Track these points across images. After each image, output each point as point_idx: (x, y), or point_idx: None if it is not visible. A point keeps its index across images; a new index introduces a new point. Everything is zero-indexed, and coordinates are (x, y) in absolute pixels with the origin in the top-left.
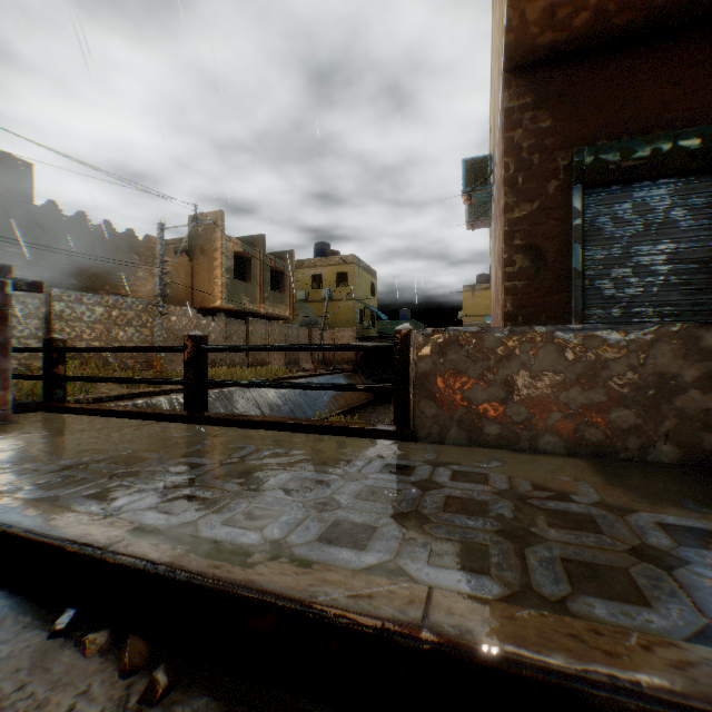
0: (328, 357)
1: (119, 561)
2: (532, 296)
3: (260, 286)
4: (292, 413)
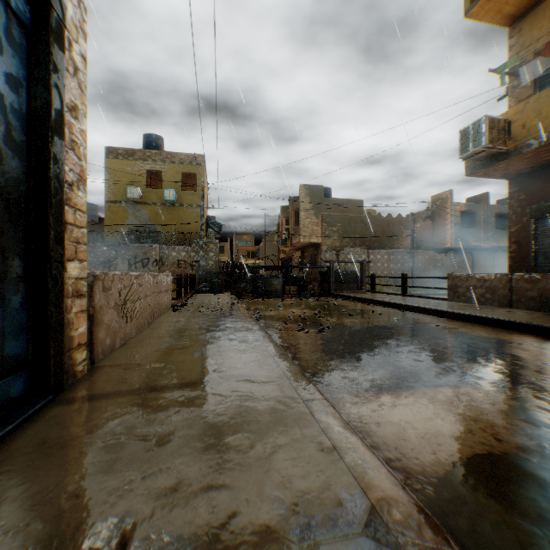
0: None
1: (382, 301)
2: (516, 259)
3: (483, 229)
4: None
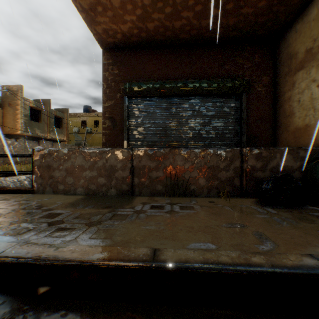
0: None
1: None
2: (112, 136)
3: (48, 124)
4: None
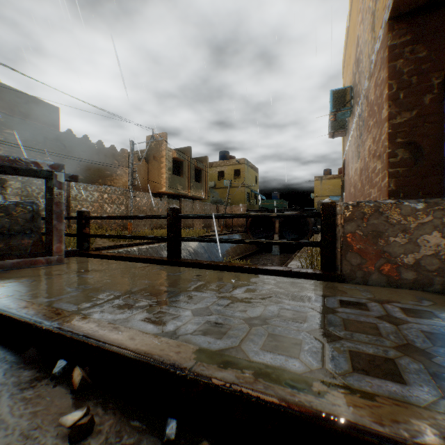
0: (228, 223)
1: (203, 381)
2: (410, 178)
3: (188, 179)
4: (209, 258)
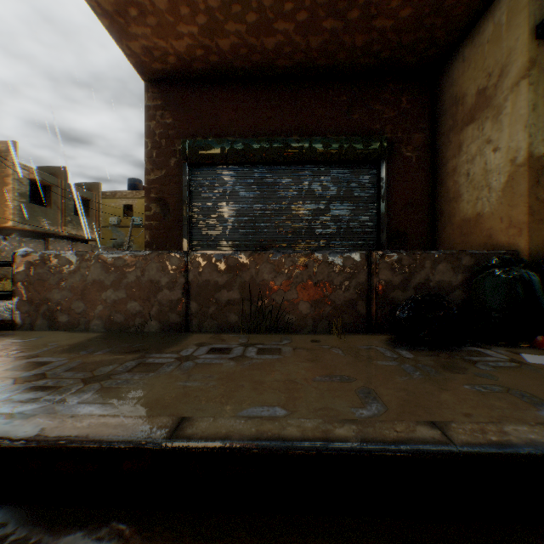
0: None
1: None
2: (161, 231)
3: (63, 211)
4: None
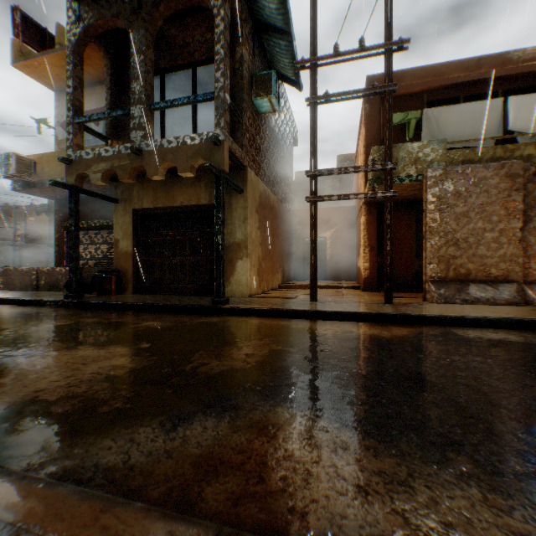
0: None
1: None
2: (60, 257)
3: None
4: None
